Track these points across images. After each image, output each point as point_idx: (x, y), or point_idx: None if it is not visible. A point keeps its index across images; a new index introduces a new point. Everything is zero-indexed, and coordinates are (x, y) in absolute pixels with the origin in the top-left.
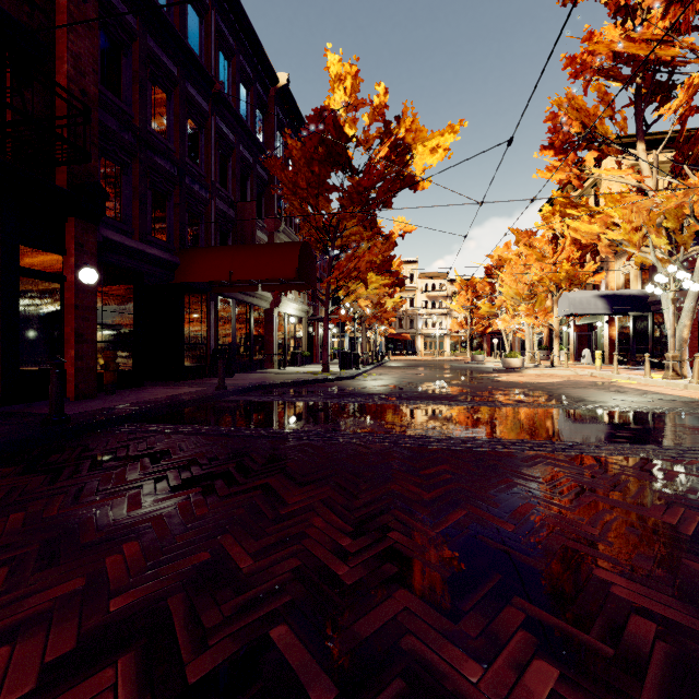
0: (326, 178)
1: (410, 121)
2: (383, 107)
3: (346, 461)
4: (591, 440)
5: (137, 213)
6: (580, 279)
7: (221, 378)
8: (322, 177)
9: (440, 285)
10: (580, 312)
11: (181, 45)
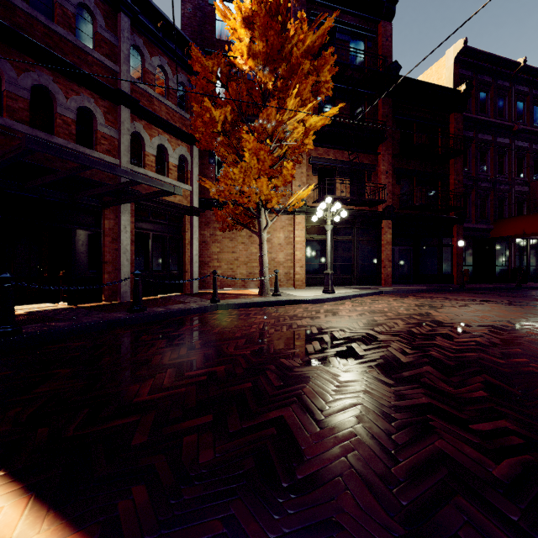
0: None
1: None
2: None
3: None
4: None
5: (473, 212)
6: None
7: (517, 281)
8: None
9: None
10: None
11: (494, 124)
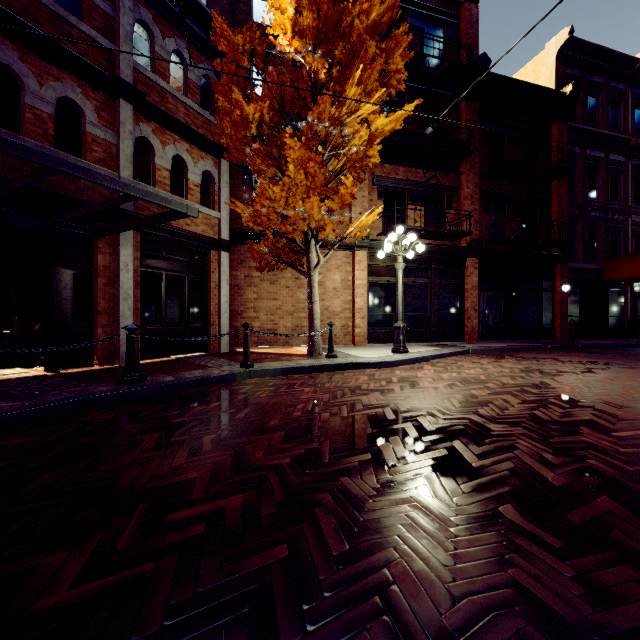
0: None
1: None
2: None
3: None
4: None
5: (580, 248)
6: None
7: (639, 336)
8: None
9: None
10: None
11: (606, 137)
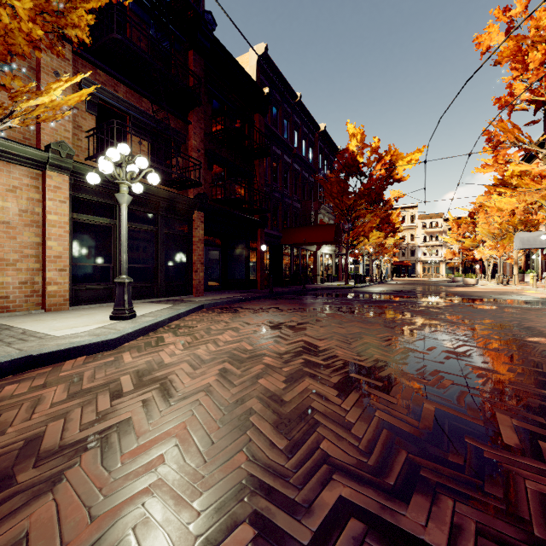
0: (347, 189)
1: (393, 151)
2: (377, 148)
3: (354, 301)
4: (435, 301)
5: (269, 219)
6: (532, 223)
7: (304, 284)
8: (345, 188)
9: (436, 223)
10: (527, 247)
11: (283, 142)
